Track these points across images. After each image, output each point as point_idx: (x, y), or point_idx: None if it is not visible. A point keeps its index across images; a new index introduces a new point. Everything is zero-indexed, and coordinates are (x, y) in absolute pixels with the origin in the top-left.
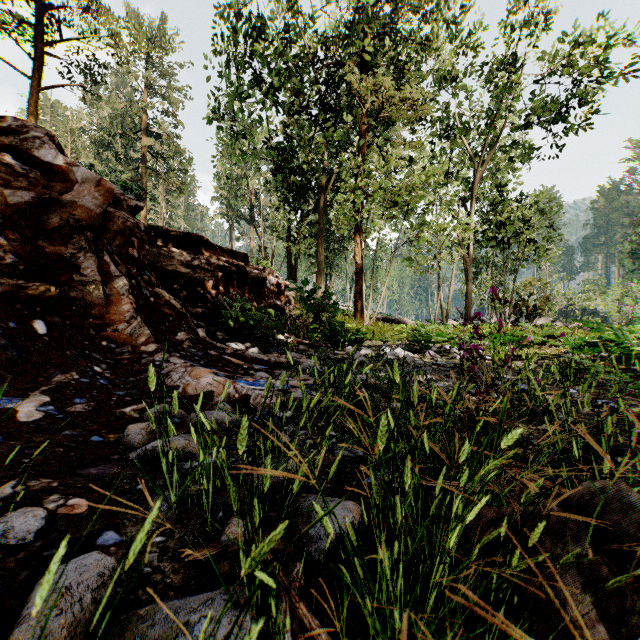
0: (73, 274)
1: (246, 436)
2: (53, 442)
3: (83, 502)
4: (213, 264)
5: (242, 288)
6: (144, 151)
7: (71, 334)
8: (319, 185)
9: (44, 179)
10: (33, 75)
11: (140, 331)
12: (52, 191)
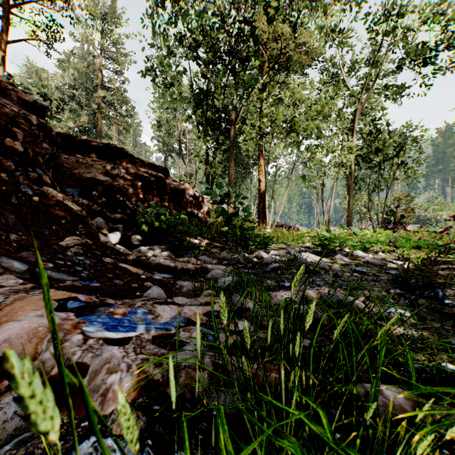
0: None
1: None
2: None
3: None
4: (133, 174)
5: (162, 197)
6: (99, 101)
7: None
8: (230, 119)
9: None
10: (2, 31)
11: None
12: None
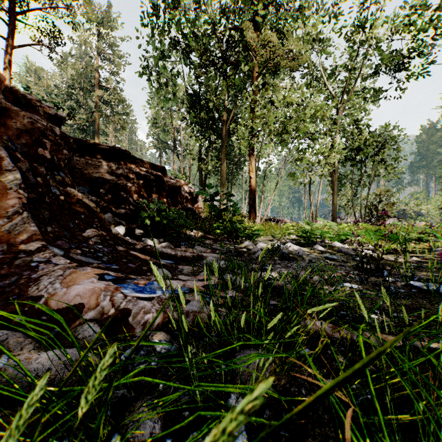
0: None
1: None
2: None
3: None
4: (135, 173)
5: (160, 194)
6: (97, 99)
7: None
8: (222, 119)
9: None
10: (8, 36)
11: (22, 227)
12: None
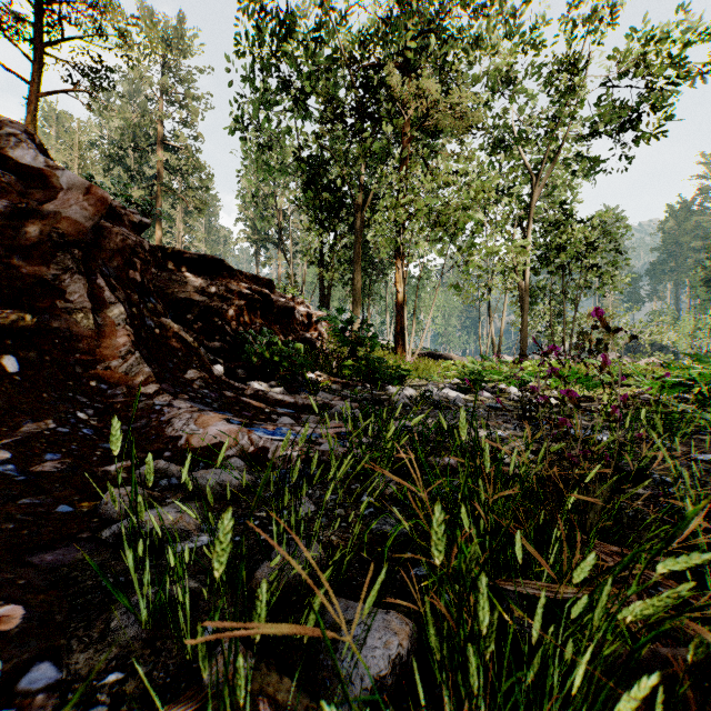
0: (56, 300)
1: (227, 545)
2: (3, 515)
3: (18, 611)
4: (233, 291)
5: (267, 319)
6: (159, 166)
7: (51, 372)
8: (355, 203)
9: (21, 185)
10: (32, 79)
11: (138, 369)
12: (31, 199)
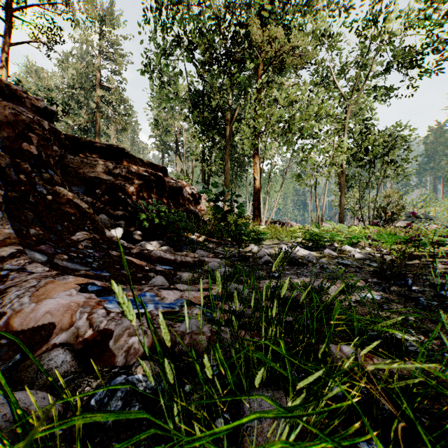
0: None
1: None
2: None
3: None
4: (133, 173)
5: (161, 195)
6: (98, 100)
7: None
8: (226, 119)
9: None
10: (5, 33)
11: None
12: None
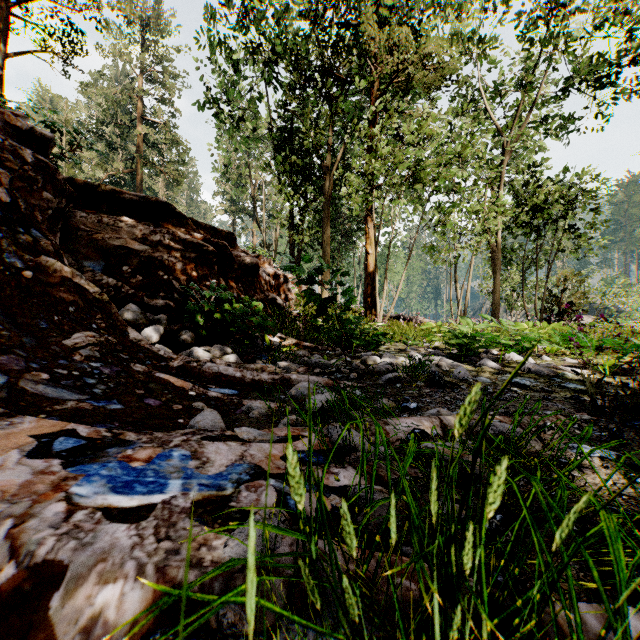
0: None
1: None
2: None
3: None
4: (182, 241)
5: (226, 276)
6: (139, 140)
7: None
8: (325, 164)
9: None
10: None
11: None
12: None
